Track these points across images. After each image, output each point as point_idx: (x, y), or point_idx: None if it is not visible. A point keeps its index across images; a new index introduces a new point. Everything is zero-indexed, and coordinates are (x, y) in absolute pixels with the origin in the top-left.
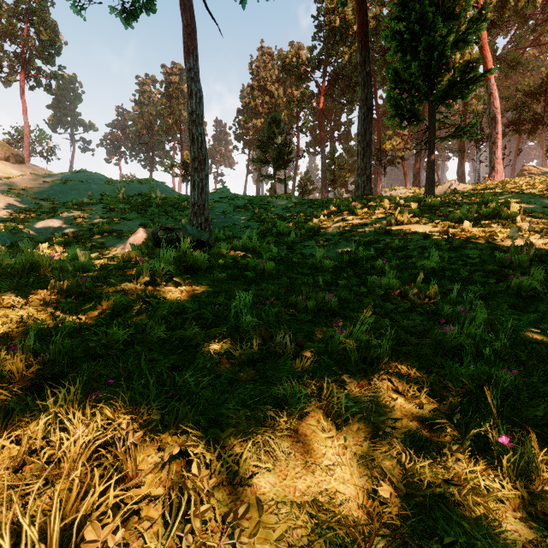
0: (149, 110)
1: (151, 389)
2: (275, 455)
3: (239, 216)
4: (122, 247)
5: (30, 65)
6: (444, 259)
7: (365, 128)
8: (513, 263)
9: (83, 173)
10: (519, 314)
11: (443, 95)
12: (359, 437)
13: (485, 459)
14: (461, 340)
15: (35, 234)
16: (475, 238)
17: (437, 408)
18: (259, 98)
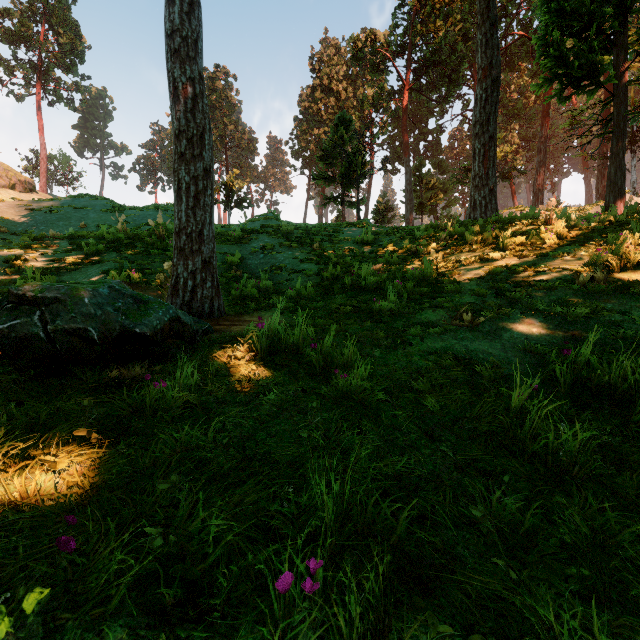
0: None
1: None
2: None
3: (287, 253)
4: None
5: (48, 75)
6: None
7: (487, 113)
8: None
9: (84, 198)
10: None
11: None
12: None
13: None
14: None
15: None
16: None
17: None
18: (321, 100)
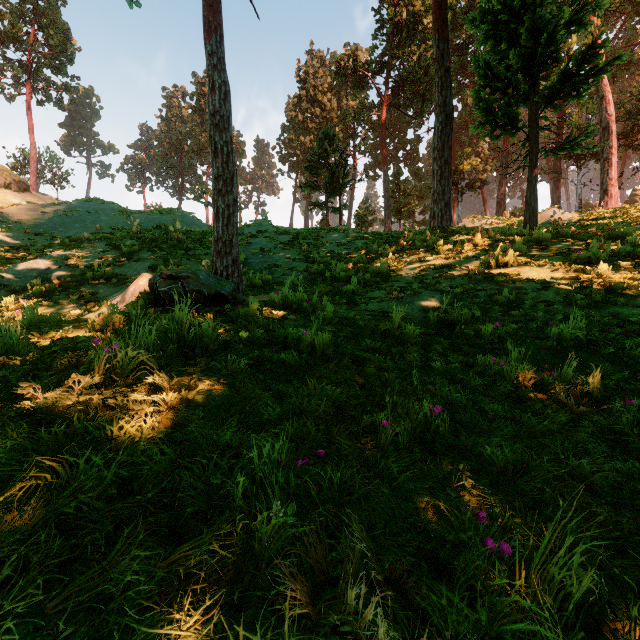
0: (177, 128)
1: None
2: None
3: (281, 254)
4: (117, 299)
5: (38, 76)
6: (594, 325)
7: (443, 142)
8: None
9: (92, 201)
10: None
11: (552, 93)
12: None
13: None
14: None
15: (11, 280)
16: (621, 287)
17: None
18: (307, 110)
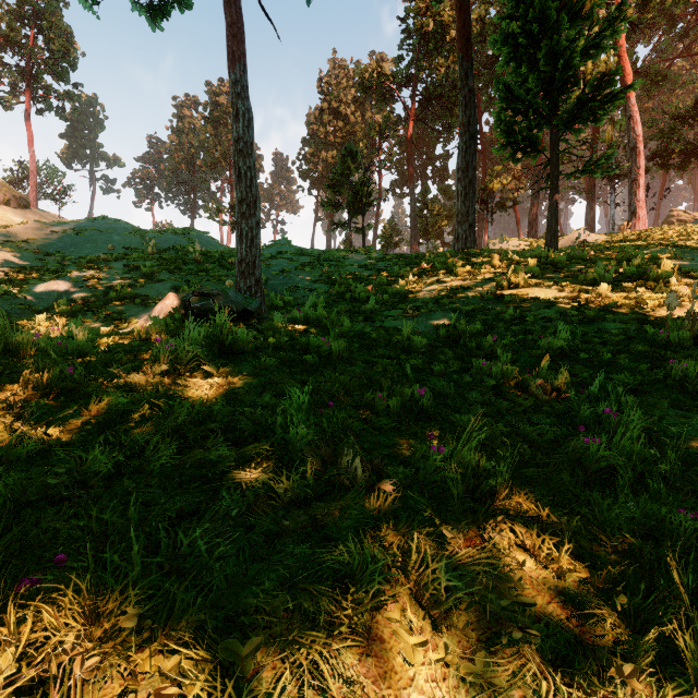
0: (190, 140)
1: (133, 562)
2: (329, 686)
3: (302, 276)
4: (145, 317)
5: (37, 83)
6: (577, 336)
7: (467, 162)
8: (671, 341)
9: (102, 220)
10: (686, 416)
11: (570, 117)
12: (468, 640)
13: (676, 682)
14: (611, 460)
15: (33, 300)
16: (616, 306)
17: (586, 577)
18: (330, 123)
